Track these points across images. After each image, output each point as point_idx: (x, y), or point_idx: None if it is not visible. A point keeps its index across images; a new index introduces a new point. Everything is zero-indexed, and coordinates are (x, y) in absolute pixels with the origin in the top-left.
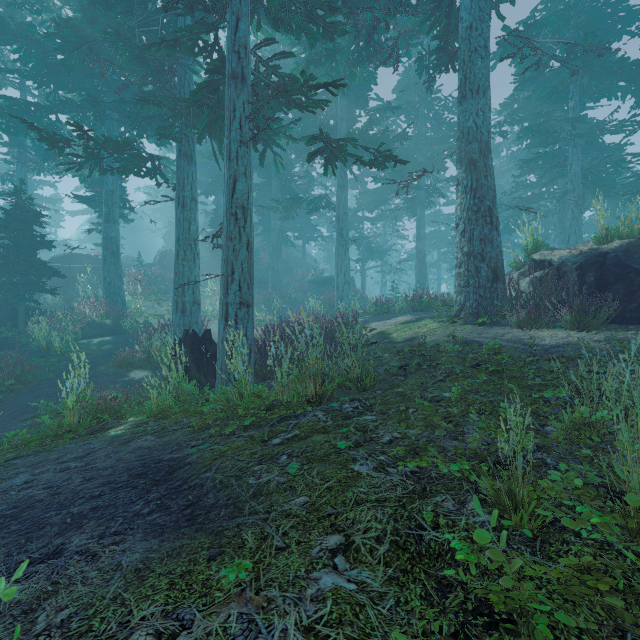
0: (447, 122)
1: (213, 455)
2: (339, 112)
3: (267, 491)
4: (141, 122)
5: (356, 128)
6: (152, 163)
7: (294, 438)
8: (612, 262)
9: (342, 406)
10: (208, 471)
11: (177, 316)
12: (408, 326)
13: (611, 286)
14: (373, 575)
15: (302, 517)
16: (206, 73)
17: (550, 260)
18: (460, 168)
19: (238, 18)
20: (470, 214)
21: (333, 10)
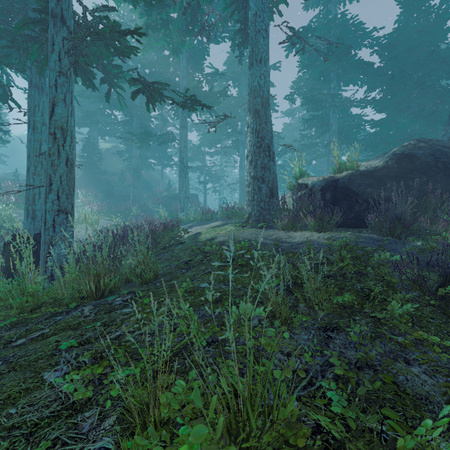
0: None
1: None
2: (181, 72)
3: None
4: None
5: (190, 84)
6: (3, 89)
7: (38, 337)
8: (341, 186)
9: (115, 299)
10: None
11: (28, 221)
12: (215, 229)
13: (340, 202)
14: None
15: None
16: (34, 11)
17: (307, 183)
18: (249, 115)
19: None
20: (255, 148)
21: None
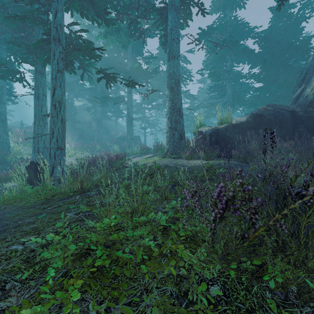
0: (181, 66)
1: (14, 215)
2: (128, 57)
3: (22, 224)
4: (15, 52)
5: (134, 66)
6: (20, 75)
7: (57, 206)
8: (221, 133)
9: (91, 193)
10: (6, 221)
11: (34, 154)
12: (147, 159)
13: (220, 142)
14: (36, 244)
15: (28, 231)
16: (42, 34)
17: (202, 131)
18: (168, 90)
19: (56, 11)
20: (171, 110)
21: (108, 13)
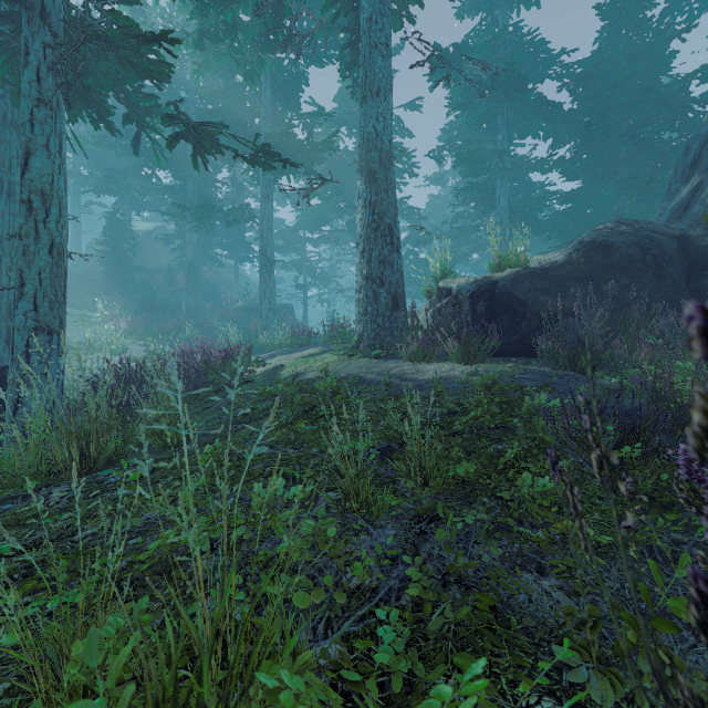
0: None
1: None
2: (263, 110)
3: None
4: None
5: (275, 129)
6: None
7: None
8: (501, 291)
9: (111, 474)
10: None
11: None
12: (307, 360)
13: (499, 317)
14: None
15: None
16: None
17: (451, 288)
18: (361, 179)
19: None
20: (369, 232)
21: None
